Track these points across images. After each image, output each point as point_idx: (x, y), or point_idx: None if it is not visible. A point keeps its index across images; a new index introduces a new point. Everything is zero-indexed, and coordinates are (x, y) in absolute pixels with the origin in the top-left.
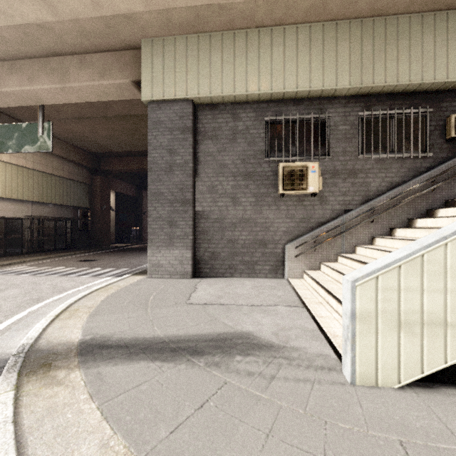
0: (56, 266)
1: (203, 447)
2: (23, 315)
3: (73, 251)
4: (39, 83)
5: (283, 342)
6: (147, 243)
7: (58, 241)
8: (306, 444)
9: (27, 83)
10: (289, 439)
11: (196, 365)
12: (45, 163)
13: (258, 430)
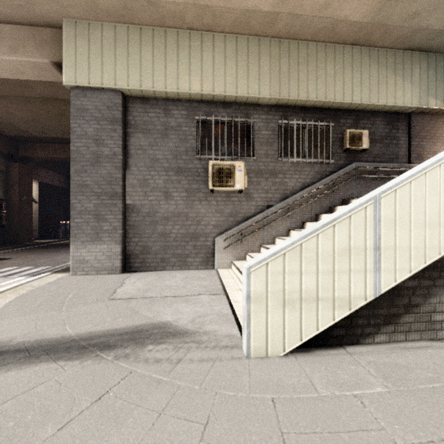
0: None
1: (91, 437)
2: None
3: None
4: None
5: (198, 328)
6: (70, 238)
7: None
8: (194, 415)
9: None
10: (180, 413)
11: (104, 359)
12: None
13: (152, 411)
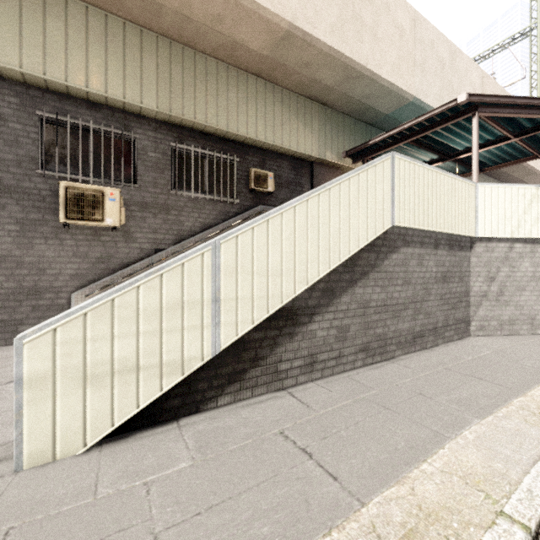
0: None
1: None
2: None
3: None
4: None
5: None
6: None
7: None
8: None
9: None
10: None
11: None
12: None
13: None
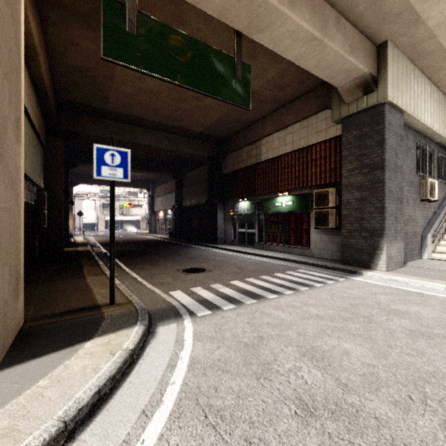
0: (210, 281)
1: None
2: None
3: (66, 263)
4: (301, 15)
5: None
6: (385, 238)
7: (28, 249)
8: None
9: (287, 4)
10: None
11: None
12: (28, 97)
13: None
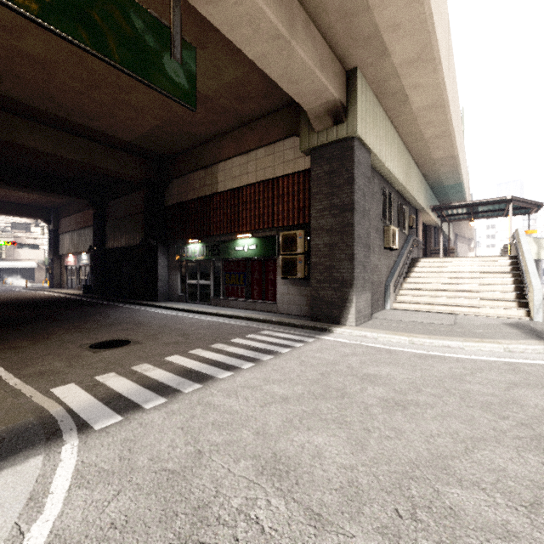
0: (134, 361)
1: None
2: (484, 358)
3: None
4: None
5: (510, 321)
6: (355, 288)
7: None
8: None
9: None
10: None
11: None
12: None
13: None
